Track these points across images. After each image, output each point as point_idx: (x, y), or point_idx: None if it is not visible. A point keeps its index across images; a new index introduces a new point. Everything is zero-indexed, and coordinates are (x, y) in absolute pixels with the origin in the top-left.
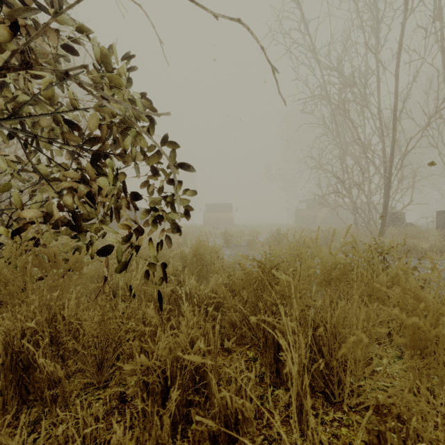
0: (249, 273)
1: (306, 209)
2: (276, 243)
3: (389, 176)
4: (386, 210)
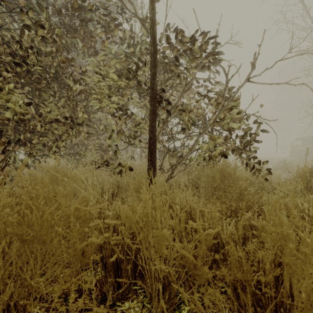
0: (302, 173)
1: (301, 145)
2: (282, 170)
3: None
4: None
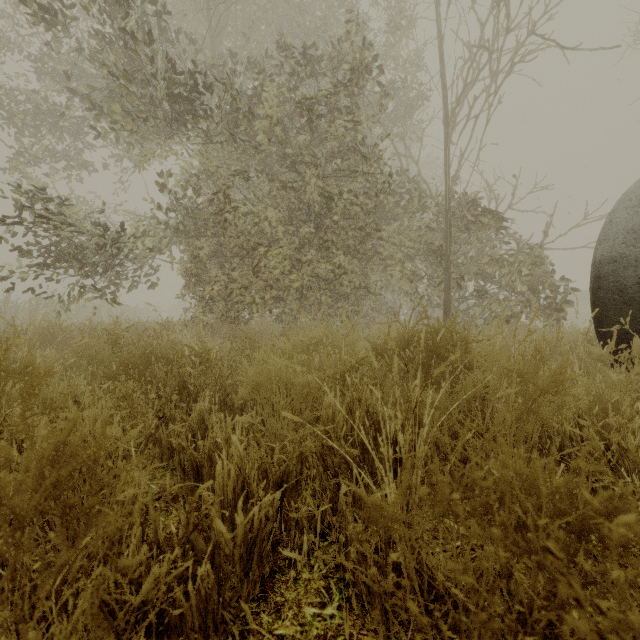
0: None
1: None
2: None
3: None
4: None
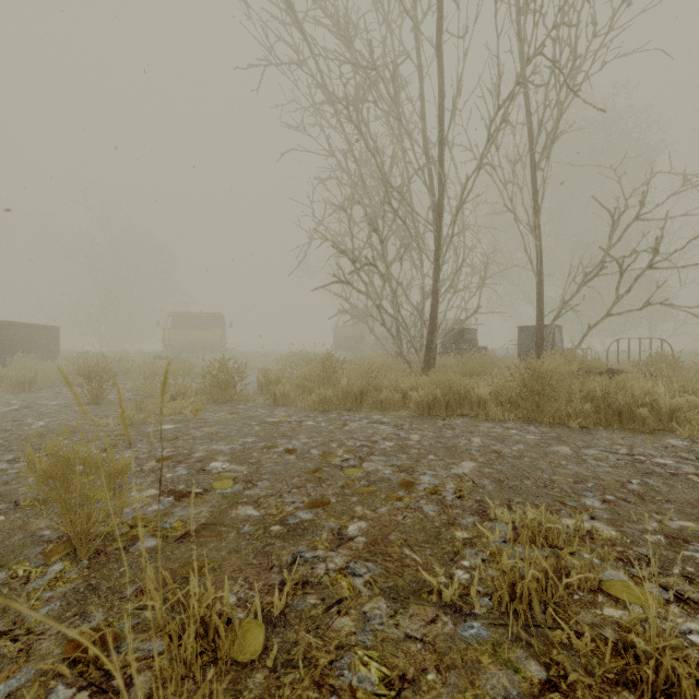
0: None
1: (349, 326)
2: (216, 391)
3: (436, 255)
4: (433, 321)
